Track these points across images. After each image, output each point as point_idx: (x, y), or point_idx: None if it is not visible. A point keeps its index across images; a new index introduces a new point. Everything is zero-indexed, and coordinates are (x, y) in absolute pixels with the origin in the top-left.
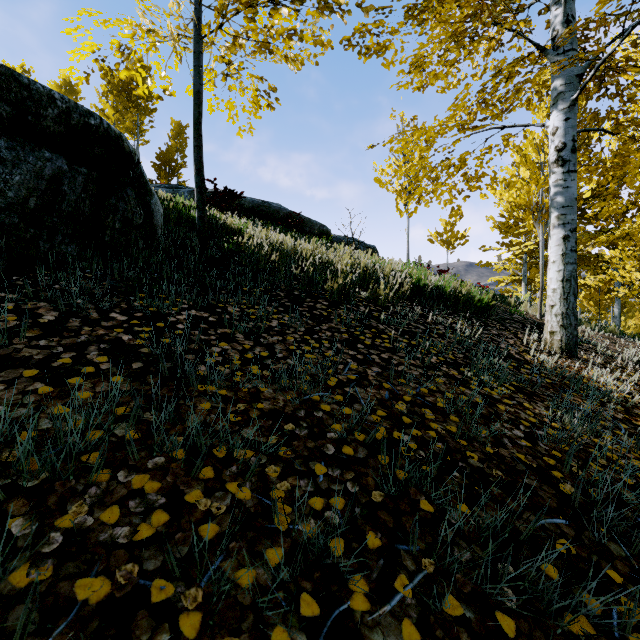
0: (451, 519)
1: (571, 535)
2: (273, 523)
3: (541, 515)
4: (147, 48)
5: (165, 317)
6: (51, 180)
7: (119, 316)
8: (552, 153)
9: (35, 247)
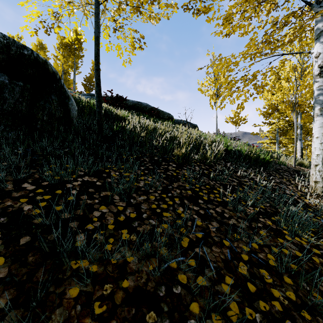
0: None
1: None
2: None
3: None
4: (68, 13)
5: (64, 184)
6: None
7: (29, 186)
8: (316, 69)
9: None
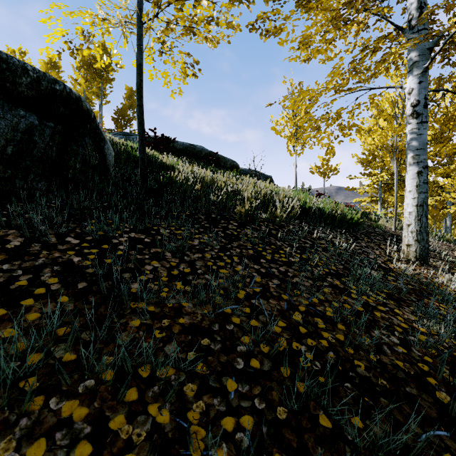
0: (347, 435)
1: (454, 448)
2: (188, 449)
3: (425, 427)
4: (102, 32)
5: (110, 239)
6: (25, 132)
7: (73, 240)
8: (408, 108)
9: (12, 184)
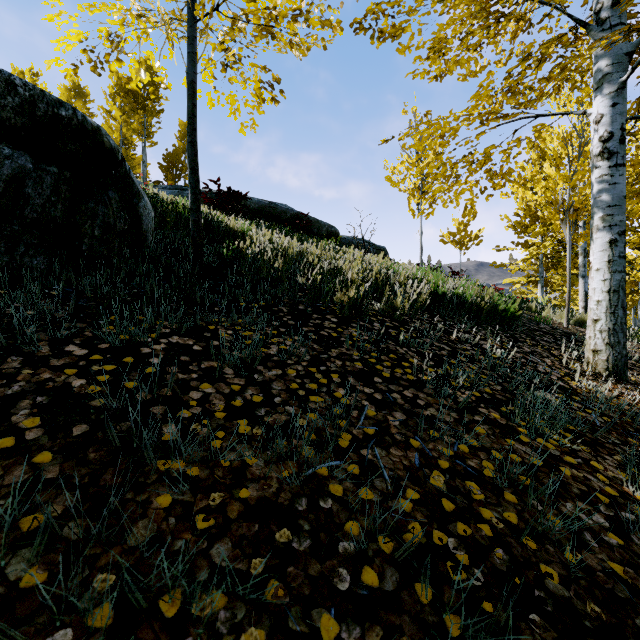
0: None
1: None
2: None
3: None
4: (138, 35)
5: (137, 348)
6: (10, 181)
7: (77, 349)
8: (596, 144)
9: None
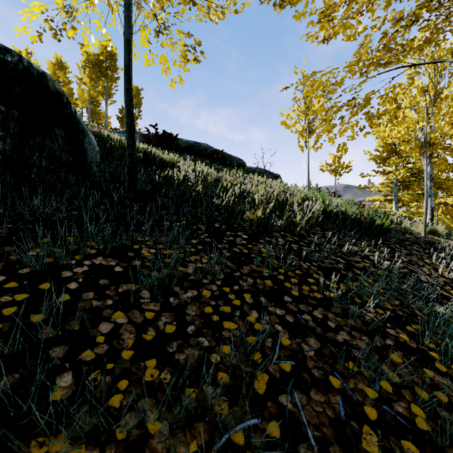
0: None
1: None
2: None
3: None
4: (86, 5)
5: (58, 271)
6: None
7: None
8: None
9: None
